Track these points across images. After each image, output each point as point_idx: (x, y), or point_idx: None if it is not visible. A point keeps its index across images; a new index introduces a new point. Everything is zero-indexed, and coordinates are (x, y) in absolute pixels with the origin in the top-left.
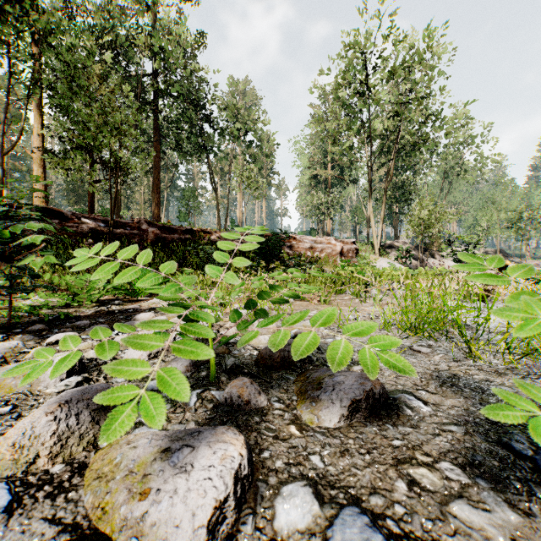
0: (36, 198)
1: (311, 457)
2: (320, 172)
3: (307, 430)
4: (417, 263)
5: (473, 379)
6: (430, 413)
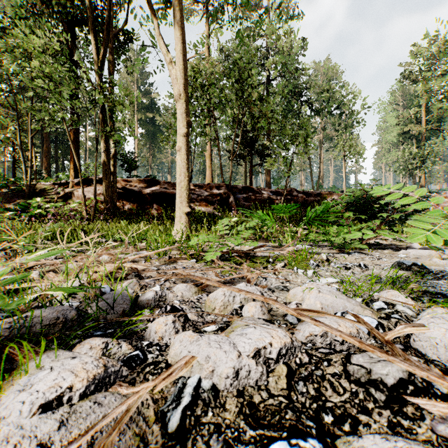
0: (207, 179)
1: None
2: (413, 128)
3: None
4: None
5: None
6: None
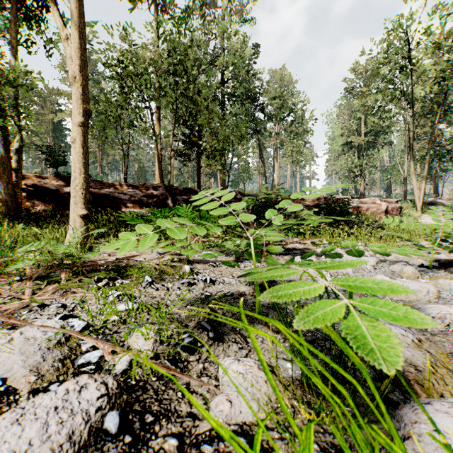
0: (157, 179)
1: None
2: (354, 139)
3: None
4: None
5: None
6: None
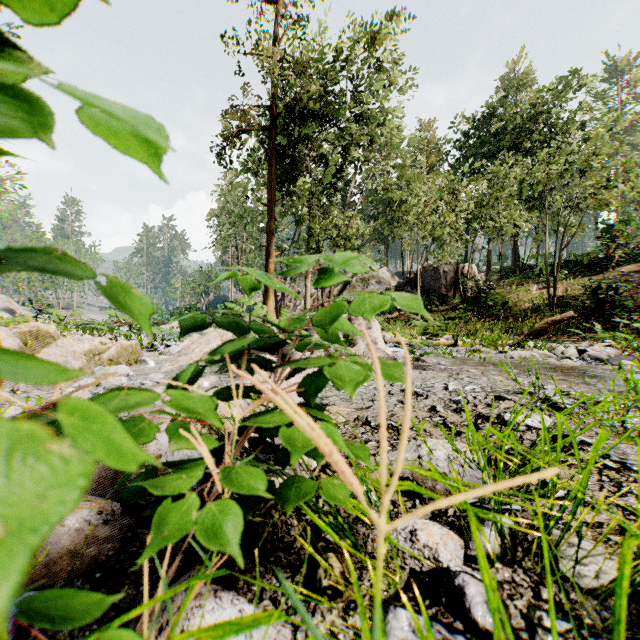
0: None
1: None
2: None
3: None
4: None
5: None
6: None
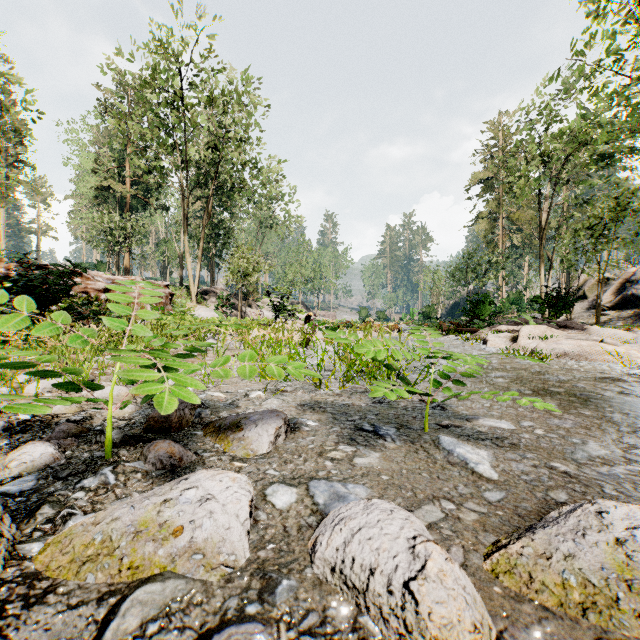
0: None
1: (268, 472)
2: (115, 186)
3: (249, 461)
4: (236, 312)
5: (329, 402)
6: (319, 426)
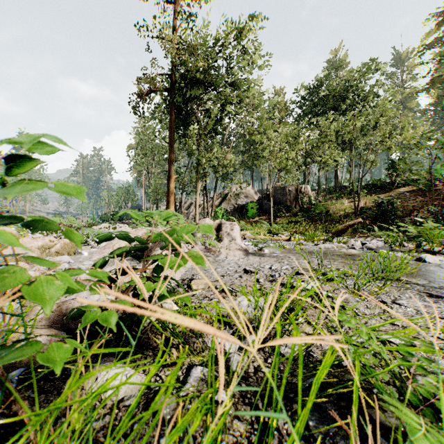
0: None
1: None
2: None
3: None
4: None
5: None
6: None
